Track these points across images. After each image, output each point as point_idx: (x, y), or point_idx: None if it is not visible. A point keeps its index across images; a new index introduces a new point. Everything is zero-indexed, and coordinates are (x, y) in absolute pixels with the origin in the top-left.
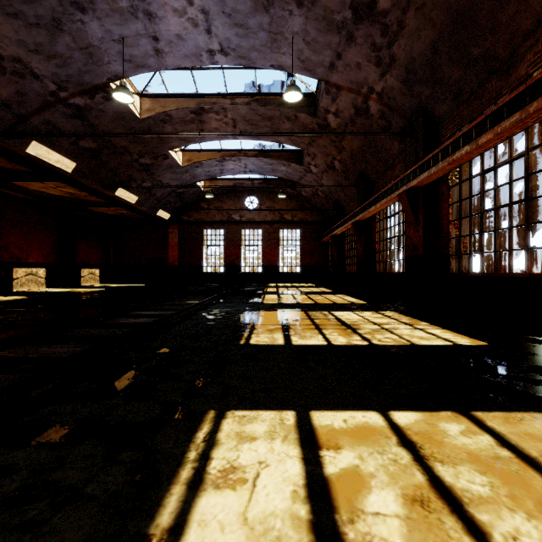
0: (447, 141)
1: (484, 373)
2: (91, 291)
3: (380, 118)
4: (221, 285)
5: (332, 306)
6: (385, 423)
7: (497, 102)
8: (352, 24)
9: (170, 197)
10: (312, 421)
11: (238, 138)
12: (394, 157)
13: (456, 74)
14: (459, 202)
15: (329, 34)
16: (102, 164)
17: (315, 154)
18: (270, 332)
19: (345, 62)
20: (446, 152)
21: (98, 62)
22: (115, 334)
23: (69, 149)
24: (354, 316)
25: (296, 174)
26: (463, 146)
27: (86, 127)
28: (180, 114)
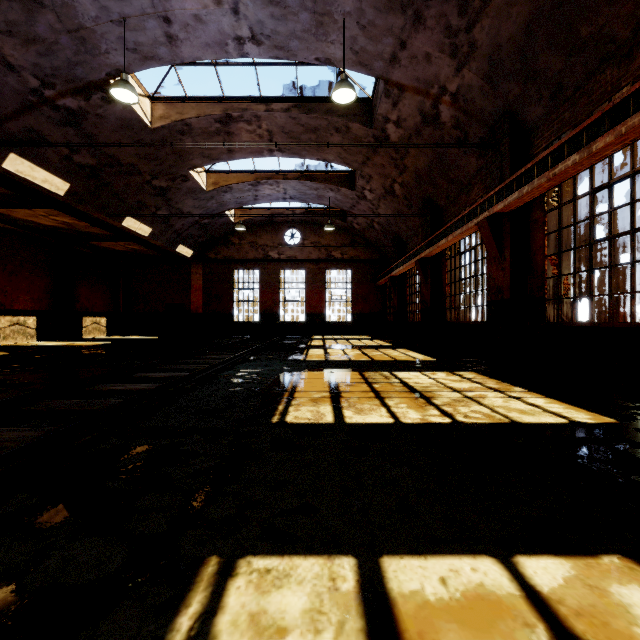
0: (542, 152)
1: (636, 474)
2: (92, 345)
3: (454, 127)
4: (255, 338)
5: (394, 365)
6: (514, 585)
7: (613, 98)
8: (421, 0)
9: (193, 230)
10: (387, 582)
11: (275, 155)
12: (470, 177)
13: (556, 64)
14: (558, 231)
15: (391, 14)
16: (105, 186)
17: (370, 176)
18: (314, 403)
19: (410, 53)
20: (544, 165)
21: (93, 50)
22: (98, 408)
23: (60, 165)
24: (424, 378)
25: (347, 201)
26: (569, 156)
27: (82, 137)
28: (202, 123)
